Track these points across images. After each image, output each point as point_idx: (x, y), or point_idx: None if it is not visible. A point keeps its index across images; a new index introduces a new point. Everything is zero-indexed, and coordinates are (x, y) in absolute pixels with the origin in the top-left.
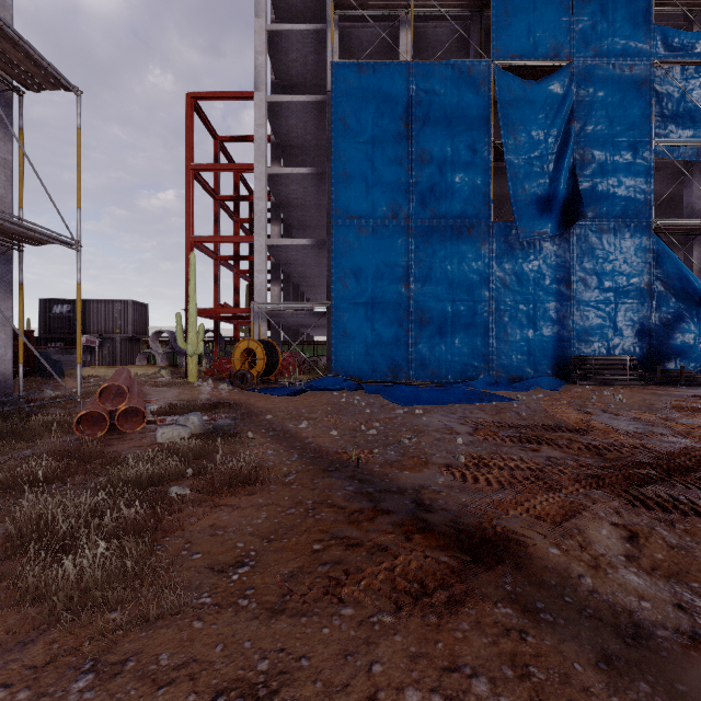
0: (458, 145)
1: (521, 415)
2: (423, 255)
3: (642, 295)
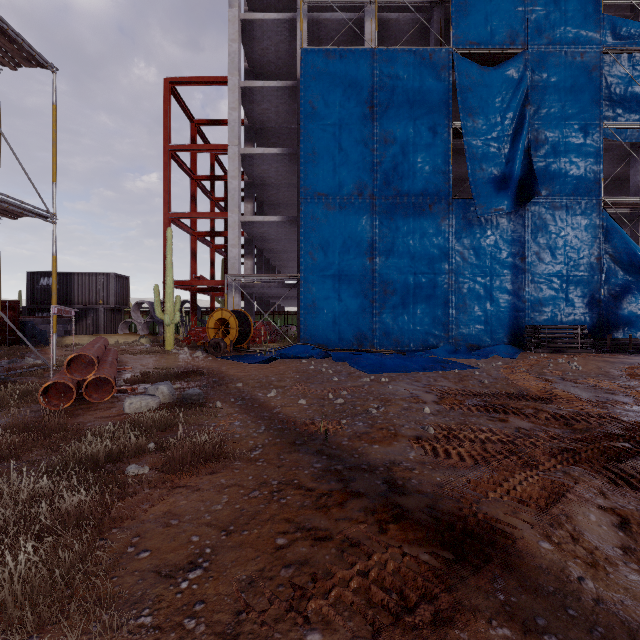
0: (420, 127)
1: (484, 383)
2: (387, 231)
3: (592, 268)
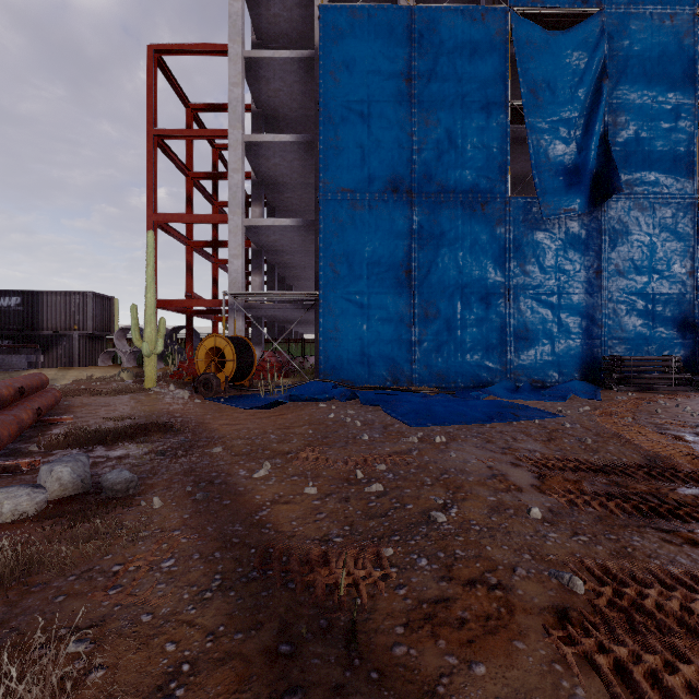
0: (469, 105)
1: (586, 442)
2: (428, 236)
3: (684, 284)
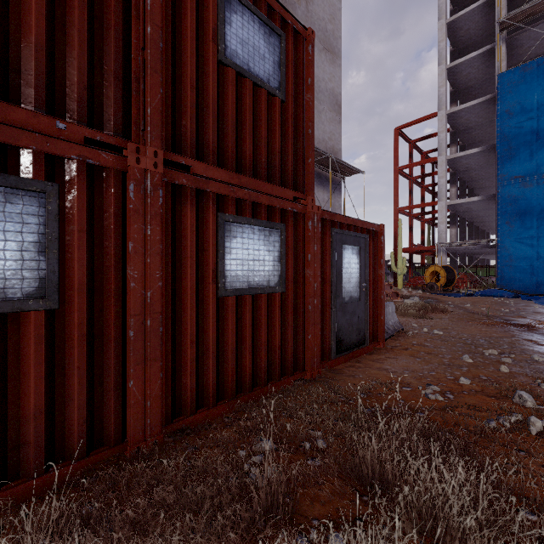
0: None
1: None
2: None
3: None
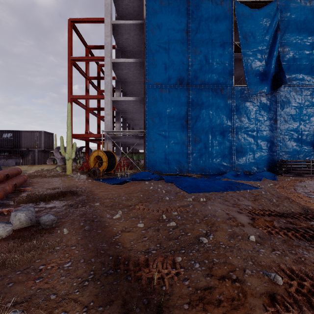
0: (215, 44)
1: (272, 201)
2: (196, 105)
3: None
